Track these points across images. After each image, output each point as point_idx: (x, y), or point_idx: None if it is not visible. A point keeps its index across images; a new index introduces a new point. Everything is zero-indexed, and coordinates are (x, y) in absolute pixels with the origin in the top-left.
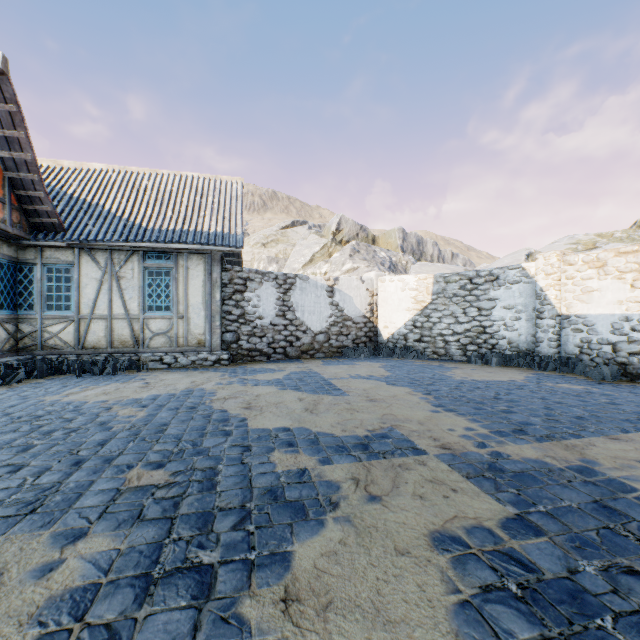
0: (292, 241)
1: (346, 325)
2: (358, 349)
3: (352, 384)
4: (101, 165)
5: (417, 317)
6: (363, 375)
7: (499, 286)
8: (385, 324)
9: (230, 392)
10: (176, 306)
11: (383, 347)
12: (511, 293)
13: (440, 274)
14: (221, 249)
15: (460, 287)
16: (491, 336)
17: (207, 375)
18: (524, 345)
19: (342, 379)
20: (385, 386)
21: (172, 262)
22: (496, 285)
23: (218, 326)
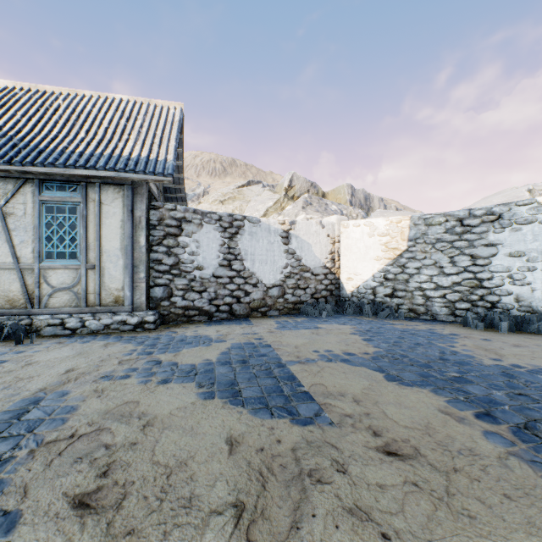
0: (247, 198)
1: (304, 277)
2: (319, 306)
3: (328, 379)
4: (6, 82)
5: (389, 267)
6: (337, 352)
7: (502, 227)
8: (348, 276)
9: (102, 408)
10: (84, 253)
11: (348, 303)
12: (520, 236)
13: (419, 215)
14: (143, 177)
15: (446, 230)
16: (490, 291)
17: (107, 352)
18: (540, 304)
19: (308, 363)
20: (387, 386)
21: (79, 195)
22: (498, 226)
23: (142, 279)
